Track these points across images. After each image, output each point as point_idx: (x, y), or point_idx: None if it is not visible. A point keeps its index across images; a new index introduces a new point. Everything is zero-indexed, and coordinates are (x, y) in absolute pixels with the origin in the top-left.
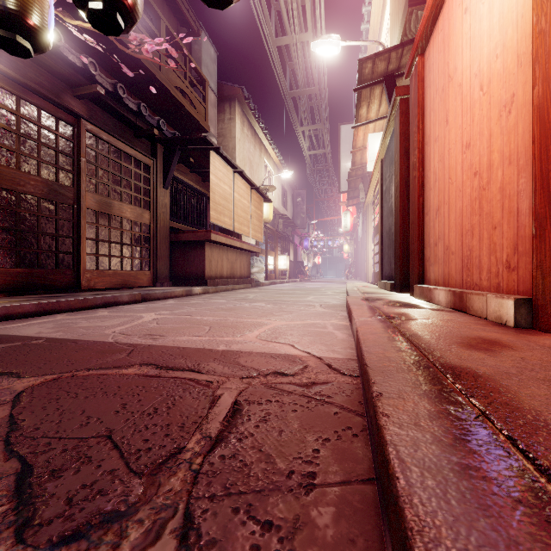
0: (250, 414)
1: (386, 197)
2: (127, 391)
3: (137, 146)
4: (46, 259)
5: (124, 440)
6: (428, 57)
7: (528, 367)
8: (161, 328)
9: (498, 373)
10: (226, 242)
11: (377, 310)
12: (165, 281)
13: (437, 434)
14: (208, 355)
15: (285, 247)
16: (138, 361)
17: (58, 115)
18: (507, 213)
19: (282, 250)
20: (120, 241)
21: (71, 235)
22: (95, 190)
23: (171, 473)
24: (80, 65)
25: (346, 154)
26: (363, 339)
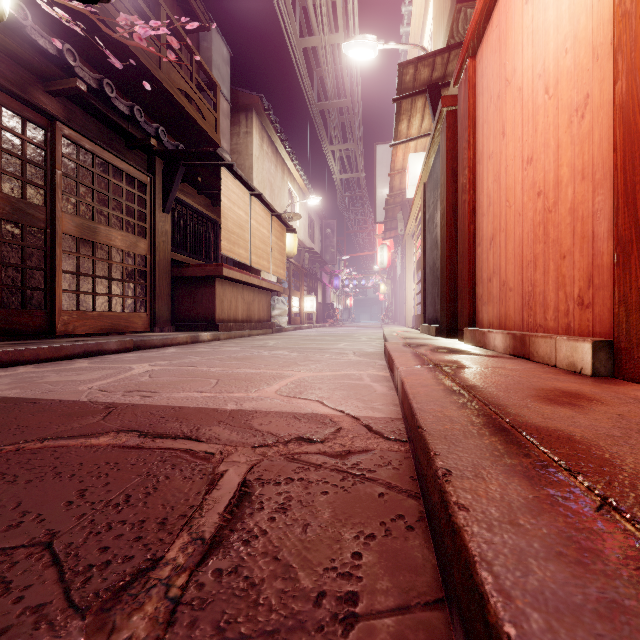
0: (264, 500)
1: (429, 227)
2: (92, 470)
3: (130, 159)
4: (9, 297)
5: (71, 549)
6: (480, 59)
7: (632, 427)
8: (154, 382)
9: (599, 436)
10: (242, 278)
11: (424, 357)
12: (166, 326)
13: (550, 540)
14: (212, 417)
15: (312, 286)
16: (115, 426)
17: (25, 115)
18: (579, 239)
19: (309, 290)
20: (107, 275)
21: (43, 267)
22: (74, 211)
23: (135, 605)
24: (54, 52)
25: (383, 179)
26: (413, 393)
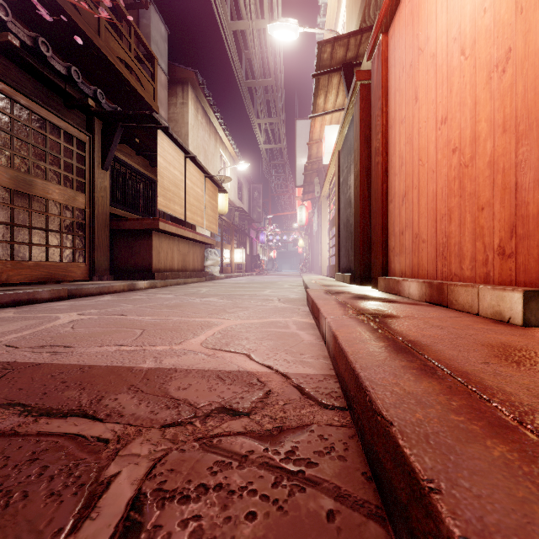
0: None
1: (343, 189)
2: None
3: (68, 118)
4: None
5: None
6: (392, 35)
7: None
8: (74, 334)
9: None
10: (177, 232)
11: (348, 305)
12: (105, 275)
13: None
14: (123, 380)
15: (241, 240)
16: None
17: None
18: (500, 191)
19: (238, 244)
20: (44, 227)
21: None
22: (8, 164)
23: None
24: None
25: (302, 149)
26: (352, 353)
